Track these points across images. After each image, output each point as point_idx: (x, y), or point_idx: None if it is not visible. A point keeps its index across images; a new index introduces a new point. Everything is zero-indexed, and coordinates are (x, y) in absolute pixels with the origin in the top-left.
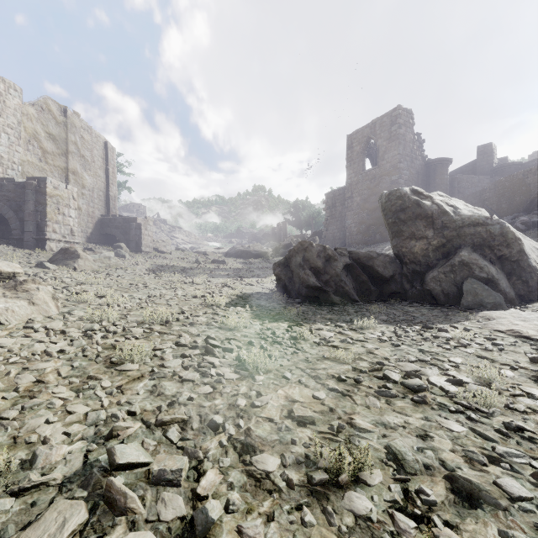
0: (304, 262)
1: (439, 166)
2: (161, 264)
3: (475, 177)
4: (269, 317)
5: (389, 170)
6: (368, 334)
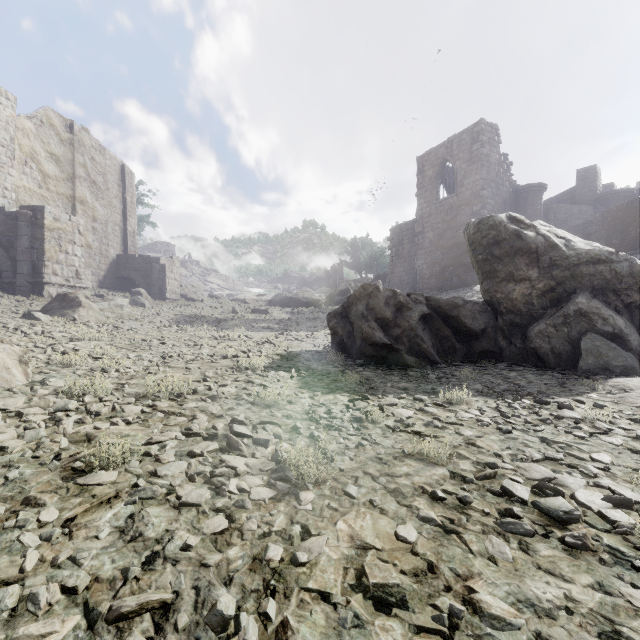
0: (368, 312)
1: (531, 194)
2: (189, 314)
3: (575, 208)
4: (322, 386)
5: (470, 198)
6: (461, 412)
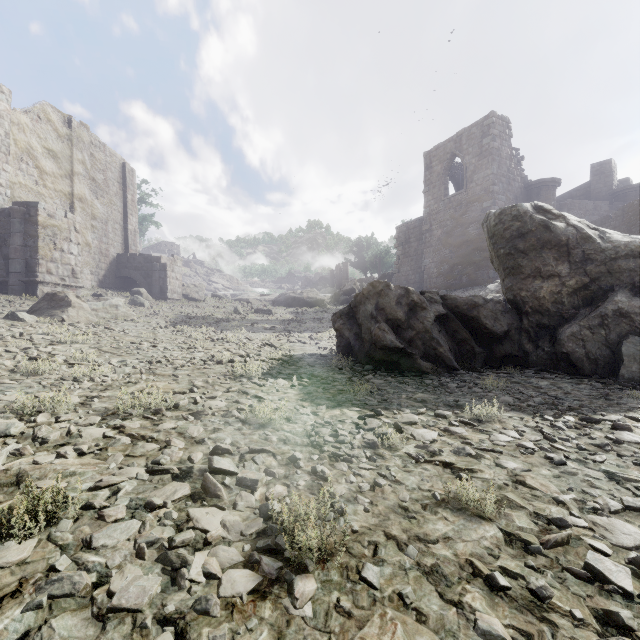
0: (378, 312)
1: (543, 189)
2: (190, 314)
3: (590, 203)
4: (327, 397)
5: (480, 194)
6: (496, 433)
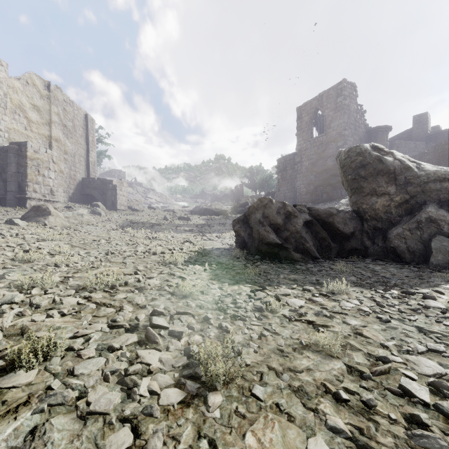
0: (264, 219)
1: (380, 133)
2: (133, 220)
3: (412, 143)
4: (229, 277)
5: (335, 137)
6: (344, 301)
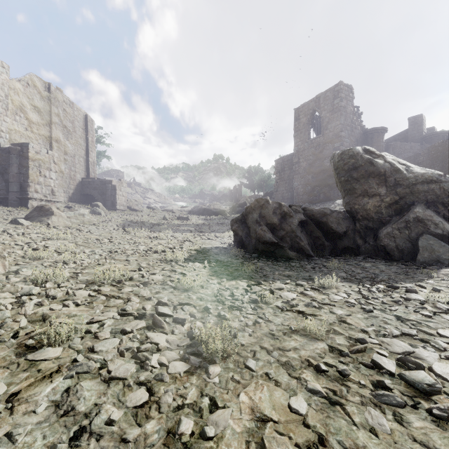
0: (261, 219)
1: (376, 135)
2: (132, 220)
3: (407, 144)
4: (227, 274)
5: (332, 138)
6: (333, 295)
